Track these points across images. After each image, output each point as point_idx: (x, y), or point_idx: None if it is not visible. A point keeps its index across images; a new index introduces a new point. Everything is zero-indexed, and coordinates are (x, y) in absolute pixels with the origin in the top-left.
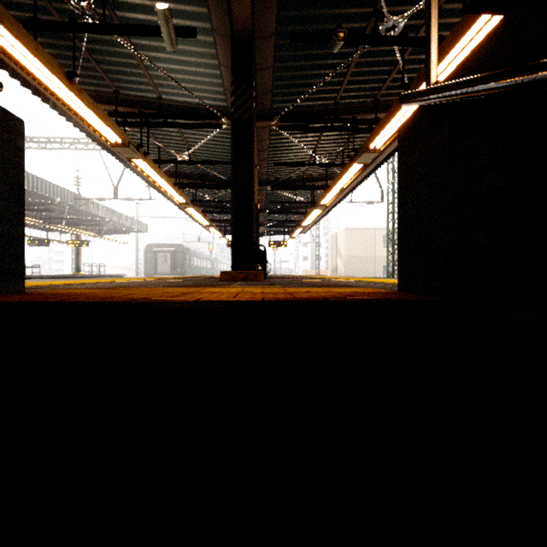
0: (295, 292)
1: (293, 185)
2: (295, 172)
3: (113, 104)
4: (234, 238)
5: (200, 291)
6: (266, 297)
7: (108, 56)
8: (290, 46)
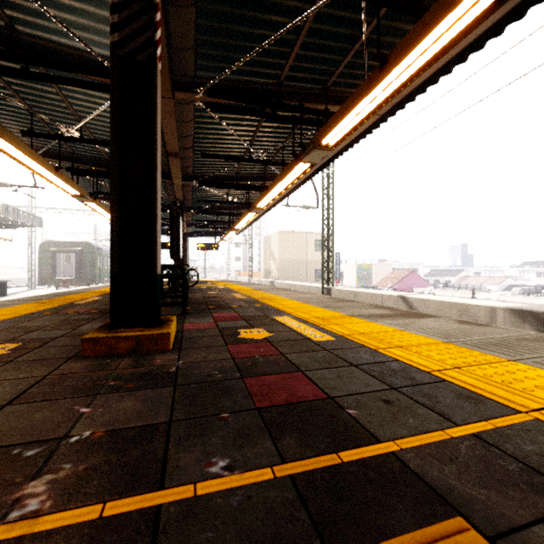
0: None
1: (225, 182)
2: (227, 167)
3: None
4: (120, 268)
5: None
6: None
7: None
8: None
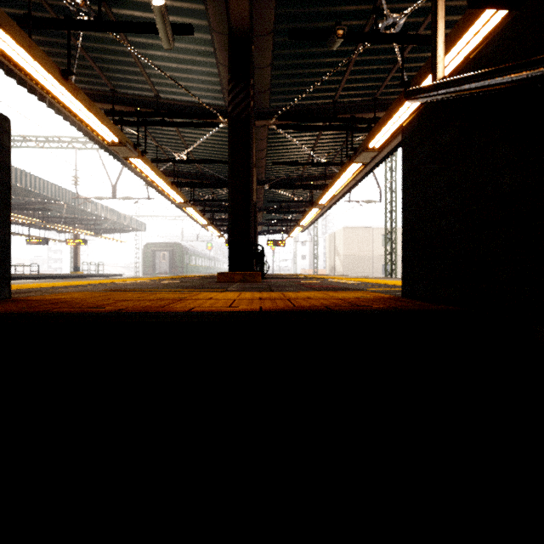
0: (294, 298)
1: (291, 184)
2: (293, 171)
3: (110, 103)
4: (232, 239)
5: (195, 297)
6: (264, 306)
7: (104, 54)
8: (288, 44)
